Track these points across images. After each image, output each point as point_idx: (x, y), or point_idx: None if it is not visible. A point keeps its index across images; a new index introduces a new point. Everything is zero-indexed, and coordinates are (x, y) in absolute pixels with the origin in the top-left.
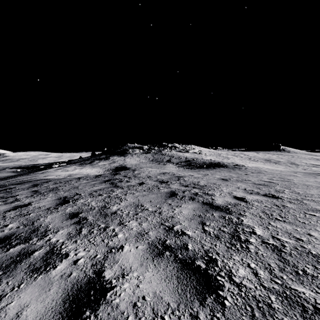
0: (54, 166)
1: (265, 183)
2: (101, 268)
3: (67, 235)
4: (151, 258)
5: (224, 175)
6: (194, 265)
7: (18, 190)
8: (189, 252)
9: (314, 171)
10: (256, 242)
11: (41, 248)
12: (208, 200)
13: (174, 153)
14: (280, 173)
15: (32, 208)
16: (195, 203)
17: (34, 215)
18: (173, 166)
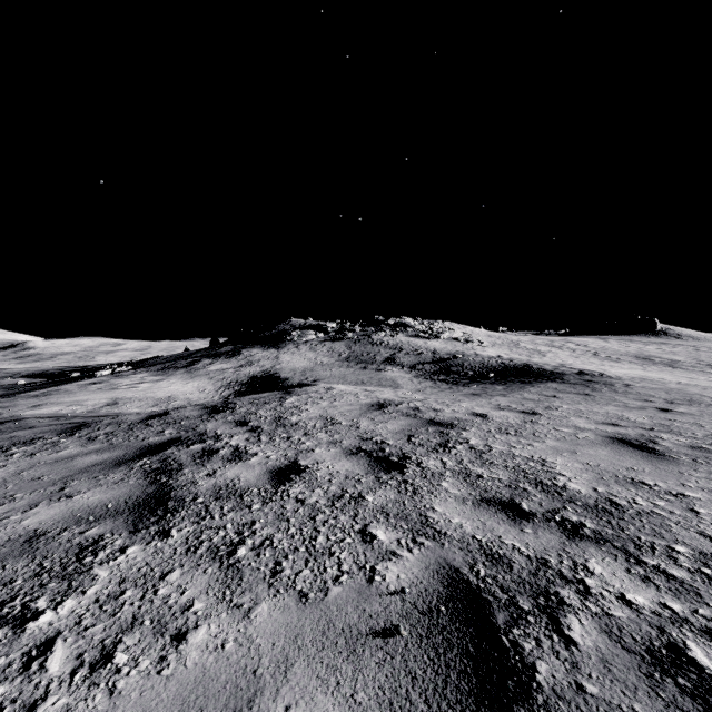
0: (100, 374)
1: None
2: None
3: None
4: None
5: (594, 414)
6: None
7: None
8: None
9: None
10: None
11: None
12: None
13: (402, 341)
14: None
15: None
16: None
17: None
18: (403, 376)
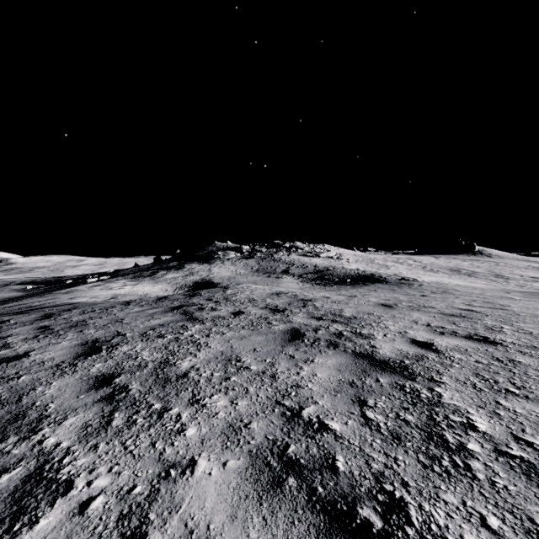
0: (90, 281)
1: (462, 312)
2: (139, 528)
3: (81, 429)
4: (256, 497)
5: (384, 297)
6: (356, 519)
7: (14, 326)
8: (341, 479)
9: (538, 289)
10: (483, 451)
11: (19, 464)
12: (364, 348)
13: (294, 259)
14: (482, 293)
15: (29, 363)
16: (339, 354)
17: (27, 379)
18: (293, 281)
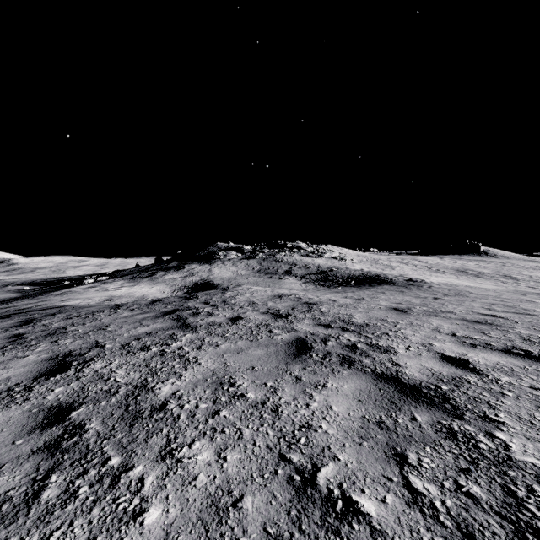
0: (87, 282)
1: (486, 318)
2: None
3: None
4: None
5: (395, 300)
6: None
7: None
8: None
9: None
10: None
11: None
12: (386, 367)
13: (297, 259)
14: (498, 295)
15: None
16: (357, 375)
17: None
18: (296, 282)
